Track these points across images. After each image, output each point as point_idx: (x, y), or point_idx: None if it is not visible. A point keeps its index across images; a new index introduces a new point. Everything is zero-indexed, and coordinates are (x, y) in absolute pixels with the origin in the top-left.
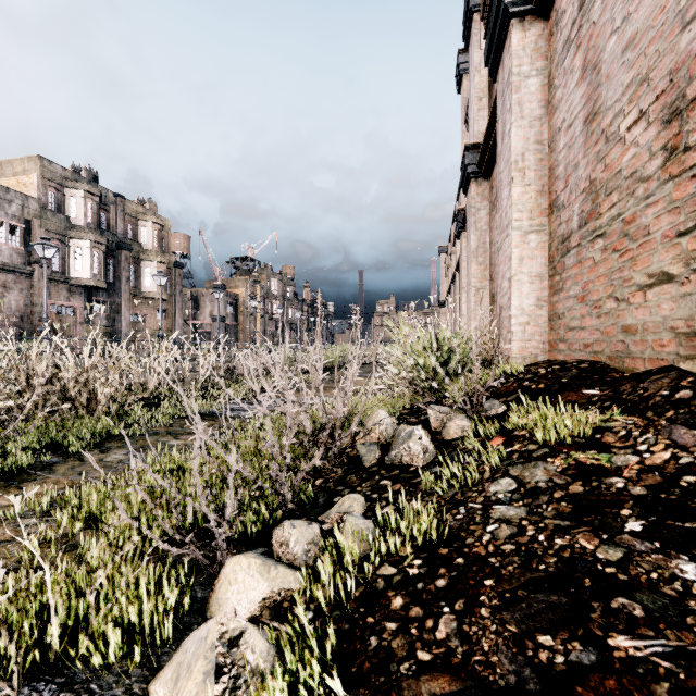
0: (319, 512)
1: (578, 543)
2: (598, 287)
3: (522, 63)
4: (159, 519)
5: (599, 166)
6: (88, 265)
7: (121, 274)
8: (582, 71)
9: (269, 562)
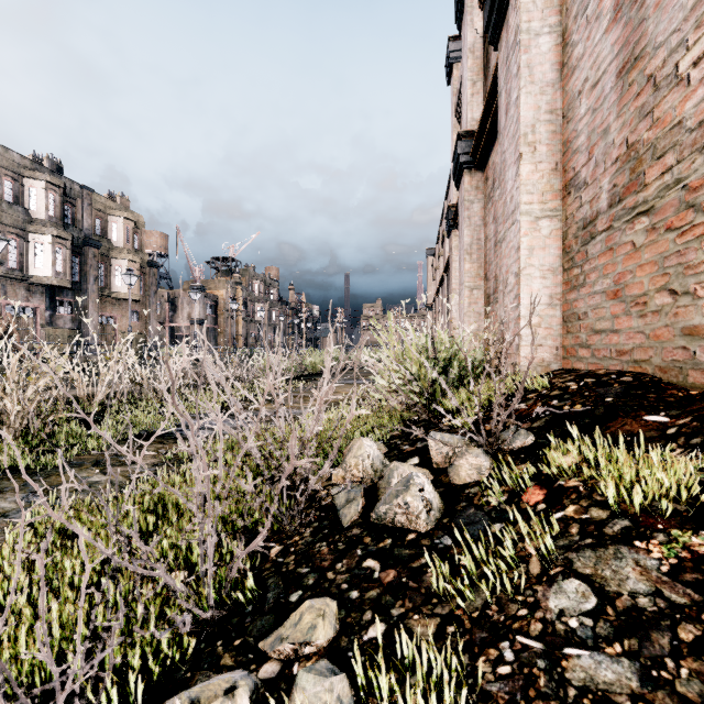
0: (262, 628)
1: None
2: (642, 278)
3: (532, 18)
4: None
5: (643, 124)
6: (50, 263)
7: (88, 273)
8: (615, 11)
9: None
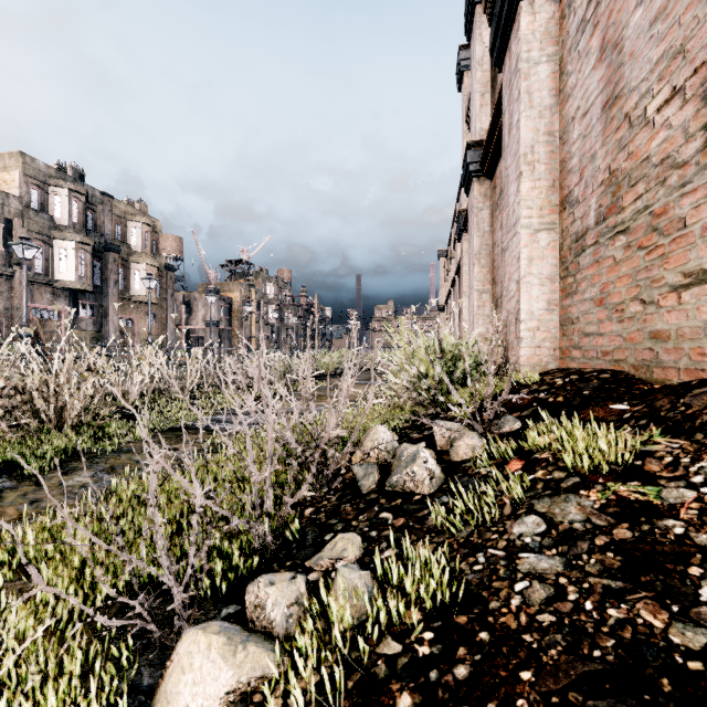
0: (306, 555)
1: (639, 616)
2: (620, 289)
3: (531, 48)
4: (98, 577)
5: (621, 155)
6: (73, 267)
7: (108, 277)
8: (600, 52)
9: (236, 639)
